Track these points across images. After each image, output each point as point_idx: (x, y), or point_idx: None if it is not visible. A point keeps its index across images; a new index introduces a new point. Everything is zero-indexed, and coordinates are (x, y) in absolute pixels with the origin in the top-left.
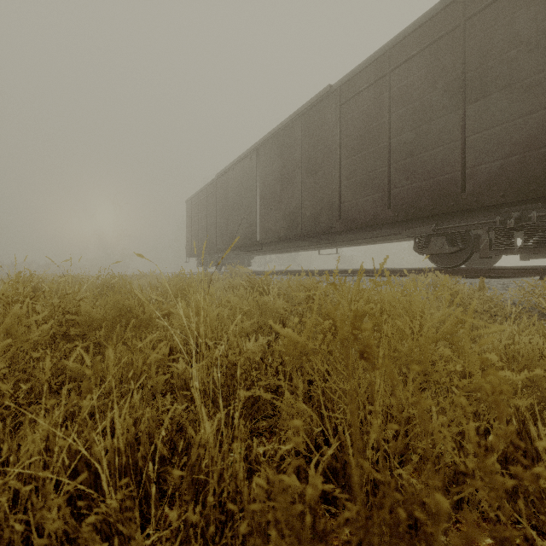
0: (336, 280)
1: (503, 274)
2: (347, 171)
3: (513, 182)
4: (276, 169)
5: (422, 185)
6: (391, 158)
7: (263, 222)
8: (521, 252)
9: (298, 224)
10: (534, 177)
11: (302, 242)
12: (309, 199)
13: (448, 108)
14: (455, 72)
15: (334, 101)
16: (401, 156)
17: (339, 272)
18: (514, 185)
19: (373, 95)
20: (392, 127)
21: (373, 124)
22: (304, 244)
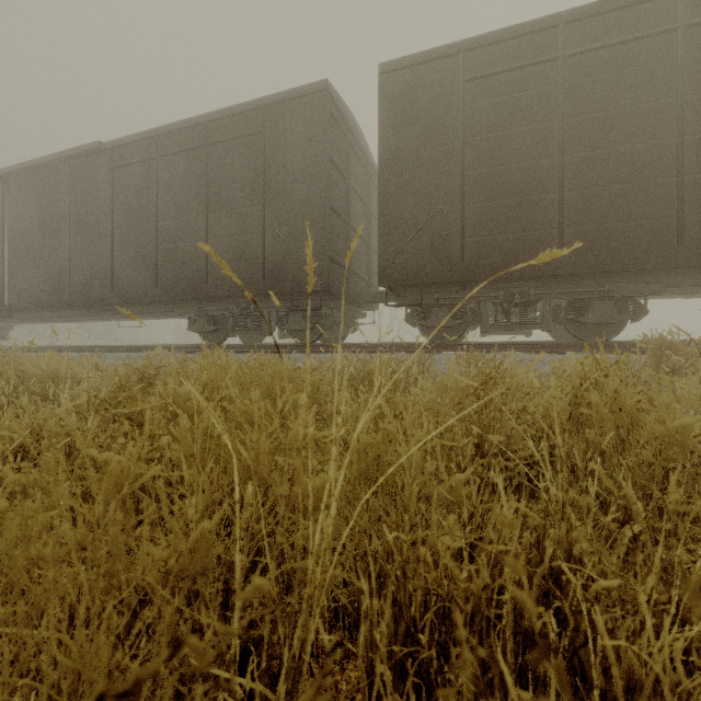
0: (111, 356)
1: (248, 350)
2: (120, 241)
3: (233, 281)
4: (35, 214)
5: (182, 271)
6: (158, 239)
7: (14, 280)
8: (250, 333)
9: (64, 290)
10: (243, 280)
11: (81, 311)
12: (78, 262)
13: (198, 211)
14: (202, 182)
15: (107, 160)
16: (166, 240)
17: (125, 348)
18: (234, 284)
19: (144, 173)
20: (159, 210)
21: (144, 202)
22: (85, 313)
